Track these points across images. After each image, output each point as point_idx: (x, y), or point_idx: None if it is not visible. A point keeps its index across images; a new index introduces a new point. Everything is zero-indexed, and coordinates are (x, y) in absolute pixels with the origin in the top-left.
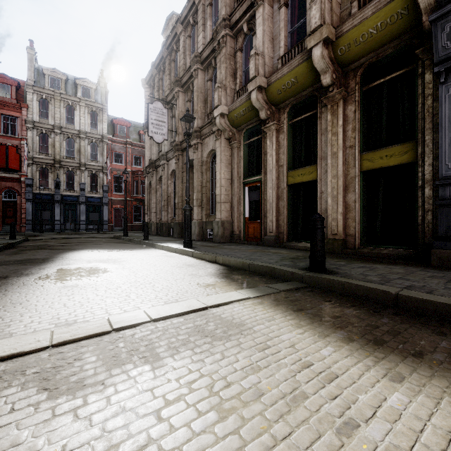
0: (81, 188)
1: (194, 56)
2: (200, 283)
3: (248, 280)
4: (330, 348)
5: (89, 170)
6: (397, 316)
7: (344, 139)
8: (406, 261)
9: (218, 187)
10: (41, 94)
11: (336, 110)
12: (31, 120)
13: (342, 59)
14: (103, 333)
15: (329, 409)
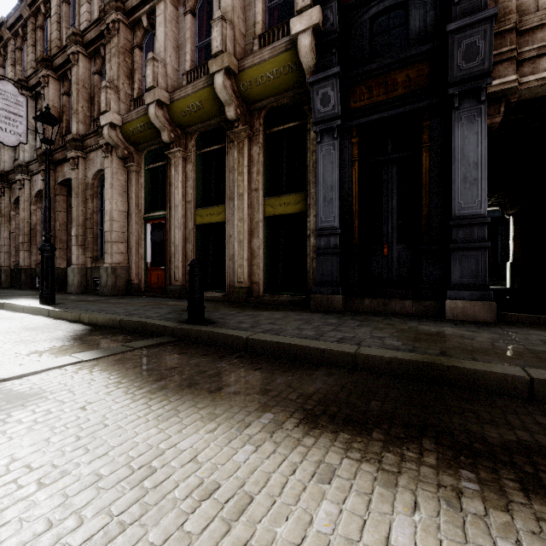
0: None
1: (72, 32)
2: (22, 351)
3: (105, 341)
4: (129, 401)
5: None
6: (236, 359)
7: (250, 181)
8: (296, 306)
9: (107, 221)
10: None
11: (242, 149)
12: None
13: (246, 95)
14: None
15: (58, 461)
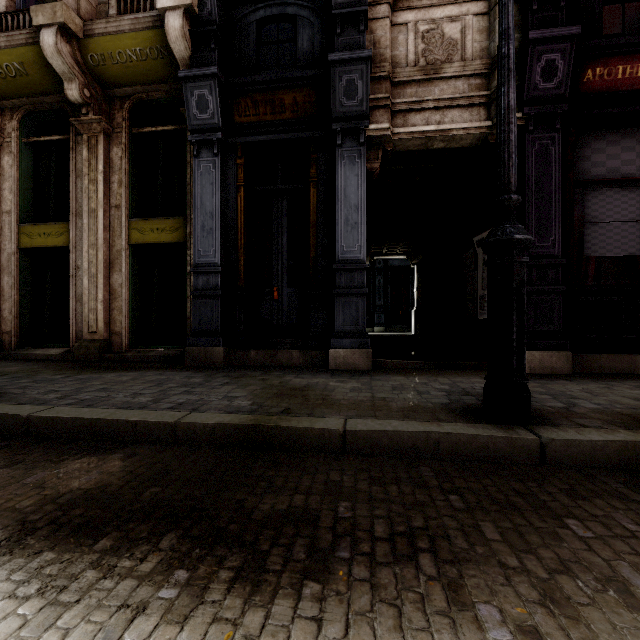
0: None
1: None
2: None
3: None
4: None
5: None
6: None
7: (109, 194)
8: (168, 363)
9: None
10: None
11: (95, 147)
12: None
13: (98, 73)
14: None
15: None
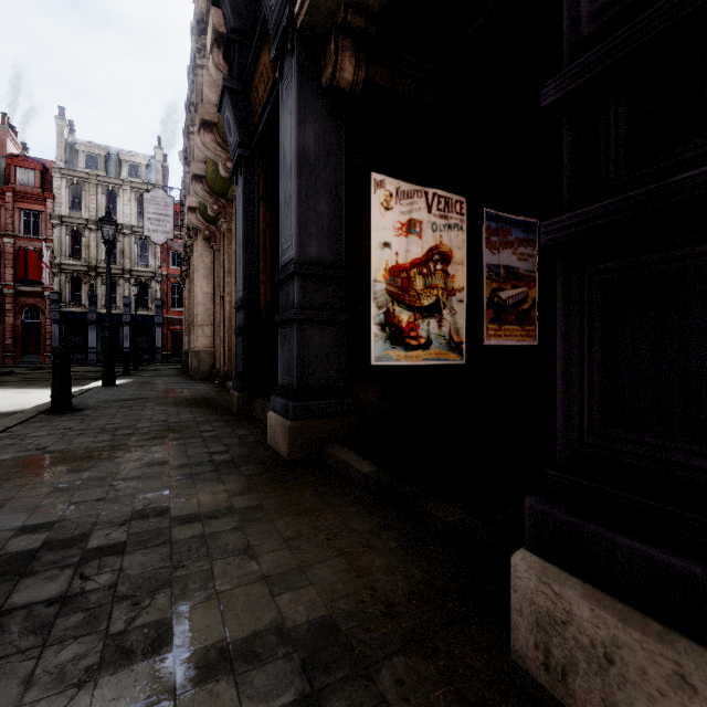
0: (124, 303)
1: (187, 126)
2: None
3: None
4: None
5: (136, 278)
6: None
7: None
8: None
9: (195, 305)
10: (71, 178)
11: None
12: (58, 215)
13: None
14: None
15: None
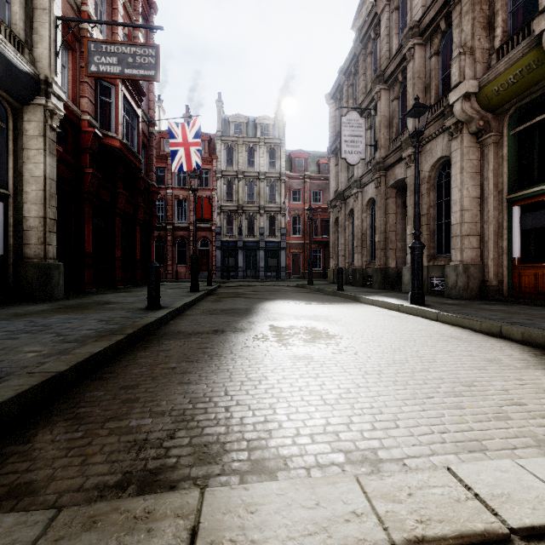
0: (260, 233)
1: (409, 28)
2: None
3: None
4: None
5: (267, 213)
6: None
7: None
8: None
9: (455, 212)
10: (227, 142)
11: None
12: (219, 170)
13: None
14: (493, 537)
15: None
